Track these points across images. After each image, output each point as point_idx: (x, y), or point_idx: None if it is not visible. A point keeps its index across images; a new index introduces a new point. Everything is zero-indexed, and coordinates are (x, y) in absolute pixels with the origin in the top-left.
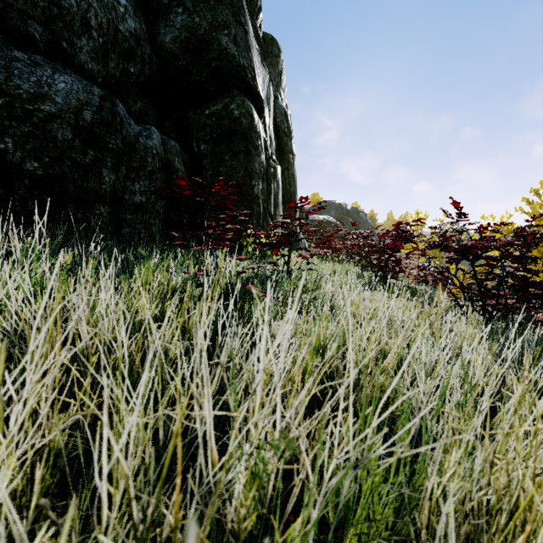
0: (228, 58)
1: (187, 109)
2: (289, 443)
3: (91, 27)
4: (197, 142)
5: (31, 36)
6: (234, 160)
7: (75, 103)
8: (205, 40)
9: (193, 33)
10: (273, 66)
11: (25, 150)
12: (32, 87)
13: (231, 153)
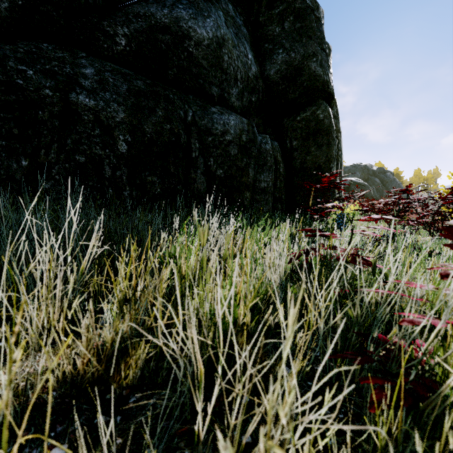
0: (316, 78)
1: (282, 118)
2: None
3: (237, 80)
4: (290, 140)
5: (212, 95)
6: (318, 151)
7: (238, 132)
8: (299, 68)
9: (289, 65)
10: None
11: (217, 164)
12: (221, 127)
13: (316, 145)
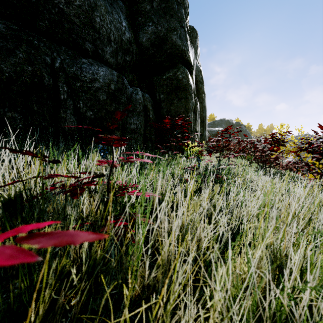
0: (176, 47)
1: (153, 76)
2: (319, 232)
3: (111, 41)
4: (158, 94)
5: (87, 50)
6: (179, 103)
7: (107, 81)
8: (164, 38)
9: (157, 35)
10: (193, 44)
11: (87, 106)
12: (90, 76)
13: (177, 98)
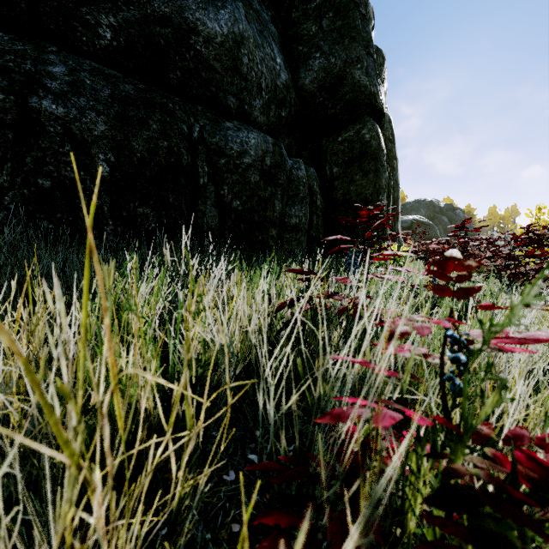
0: (361, 89)
1: (320, 138)
2: None
3: (261, 89)
4: (329, 166)
5: (229, 107)
6: (364, 179)
7: (261, 153)
8: (340, 76)
9: (328, 73)
10: None
11: (233, 193)
12: (238, 147)
13: (361, 173)
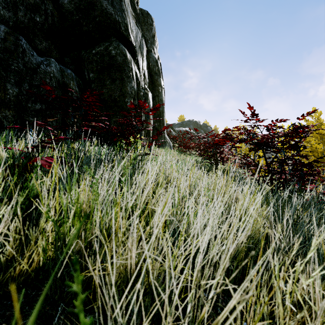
0: (107, 15)
1: (80, 50)
2: None
3: None
4: (87, 72)
5: None
6: (112, 84)
7: None
8: (92, 2)
9: None
10: (148, 31)
11: None
12: None
13: (110, 79)
